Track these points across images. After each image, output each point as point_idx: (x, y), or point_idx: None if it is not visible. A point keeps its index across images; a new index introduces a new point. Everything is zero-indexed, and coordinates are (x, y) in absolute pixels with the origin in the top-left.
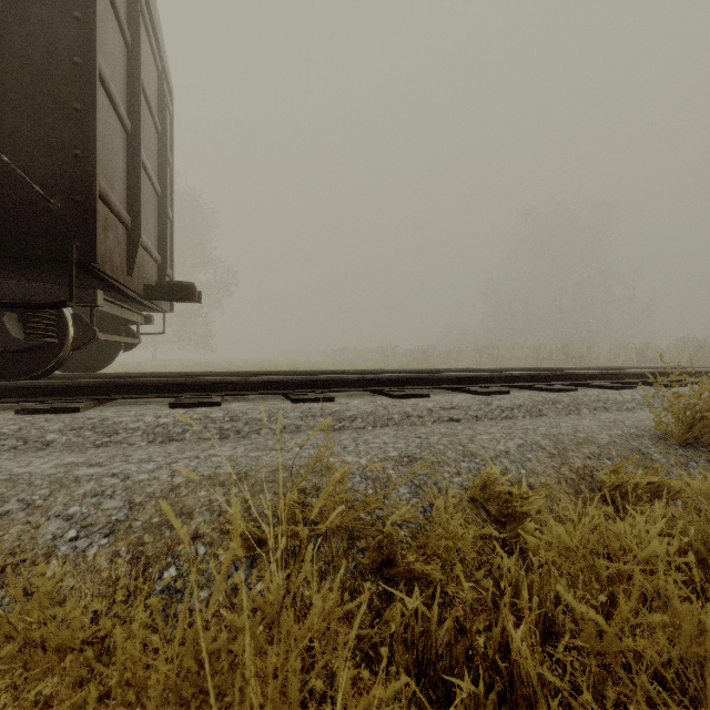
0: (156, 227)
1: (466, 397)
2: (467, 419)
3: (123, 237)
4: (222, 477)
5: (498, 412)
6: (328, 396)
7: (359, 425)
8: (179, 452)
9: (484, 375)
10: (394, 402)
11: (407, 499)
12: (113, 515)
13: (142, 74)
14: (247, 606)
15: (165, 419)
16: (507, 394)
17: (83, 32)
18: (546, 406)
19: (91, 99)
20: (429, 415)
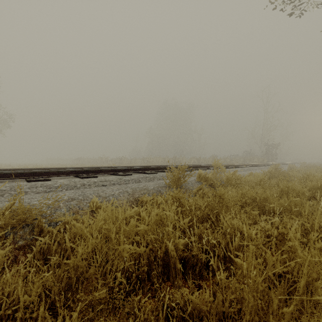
0: None
1: (113, 177)
2: (109, 185)
3: None
4: None
5: (123, 181)
6: (48, 178)
7: (59, 189)
8: None
9: (125, 168)
10: (80, 180)
11: (64, 213)
12: None
13: None
14: None
15: None
16: (131, 175)
17: None
18: (142, 179)
19: None
20: (94, 184)
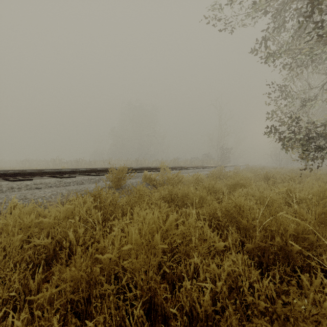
0: None
1: (52, 179)
2: (45, 187)
3: None
4: None
5: (63, 184)
6: None
7: None
8: None
9: (68, 170)
10: (8, 183)
11: None
12: None
13: None
14: None
15: None
16: (74, 177)
17: None
18: (86, 181)
19: None
20: (25, 187)
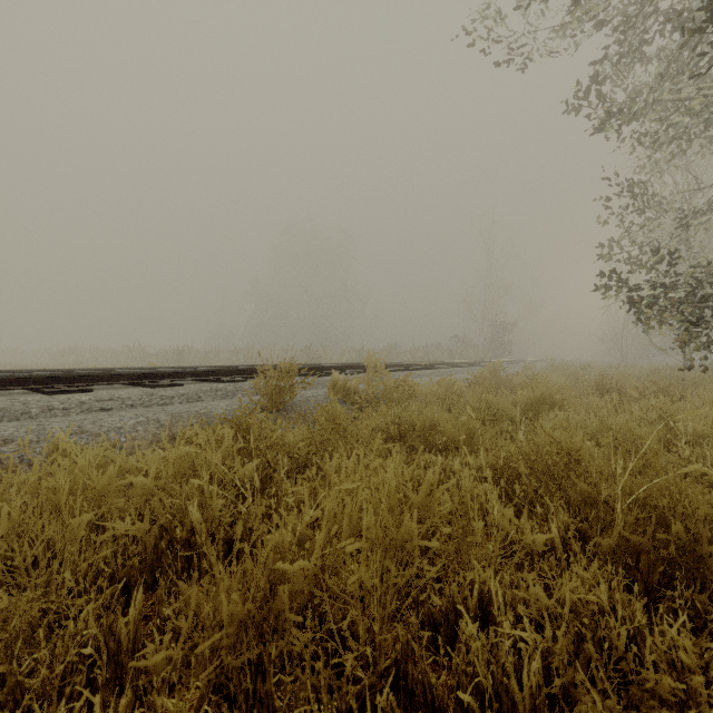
0: None
1: (134, 390)
2: (120, 408)
3: None
4: None
5: (158, 400)
6: None
7: None
8: None
9: (168, 371)
10: (42, 398)
11: None
12: None
13: None
14: None
15: None
16: (181, 386)
17: None
18: (207, 394)
19: None
20: (78, 407)
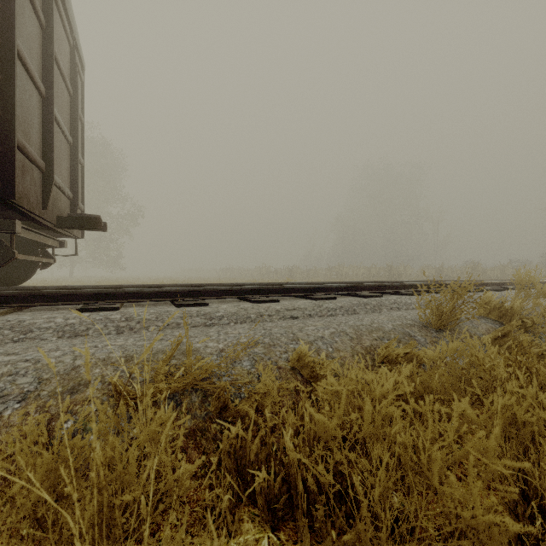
0: (69, 171)
1: (305, 302)
2: (303, 317)
3: (39, 179)
4: (113, 359)
5: (326, 311)
6: (204, 302)
7: (225, 322)
8: (82, 343)
9: (320, 286)
10: (253, 305)
11: (248, 369)
12: (25, 387)
13: (56, 50)
14: (104, 418)
15: (73, 320)
16: (335, 299)
17: (3, 18)
18: (359, 307)
19: (10, 71)
20: (277, 314)
